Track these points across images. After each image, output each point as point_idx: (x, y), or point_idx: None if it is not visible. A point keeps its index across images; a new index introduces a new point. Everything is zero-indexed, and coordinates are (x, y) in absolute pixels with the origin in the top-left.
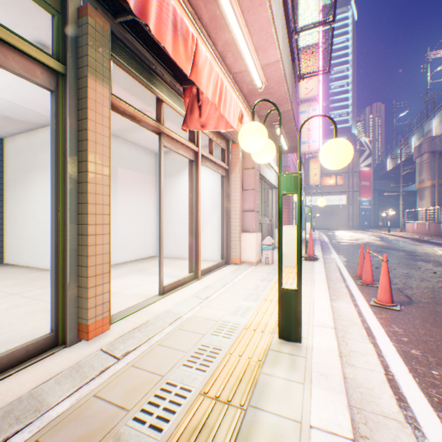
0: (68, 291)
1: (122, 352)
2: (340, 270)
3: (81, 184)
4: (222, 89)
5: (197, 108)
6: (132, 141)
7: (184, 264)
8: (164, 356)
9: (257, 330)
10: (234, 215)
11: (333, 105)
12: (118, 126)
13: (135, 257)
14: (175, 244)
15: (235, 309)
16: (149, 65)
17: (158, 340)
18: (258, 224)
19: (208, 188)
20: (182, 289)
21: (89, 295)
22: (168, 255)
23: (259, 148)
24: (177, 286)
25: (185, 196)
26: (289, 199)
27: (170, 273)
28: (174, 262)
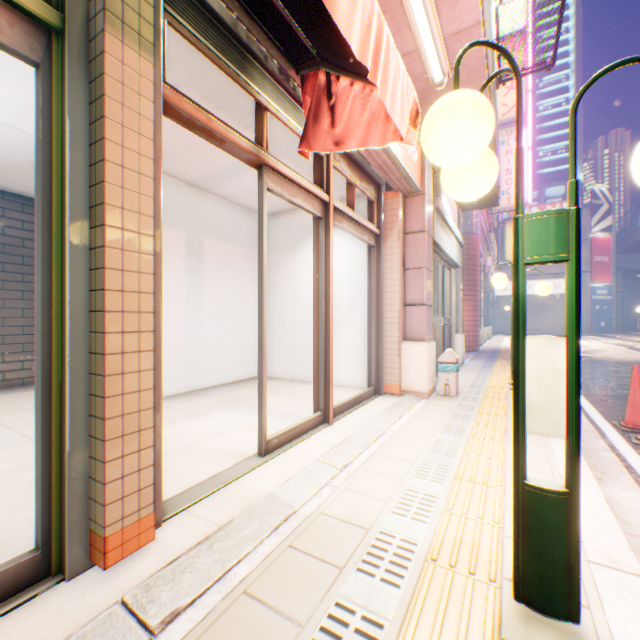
0: (66, 466)
1: (163, 613)
2: (585, 410)
3: (94, 252)
4: (381, 39)
5: (327, 111)
6: (225, 197)
7: (306, 393)
8: (250, 636)
9: (458, 567)
10: (389, 312)
11: (543, 136)
12: (201, 170)
13: (231, 379)
14: (292, 358)
15: (402, 500)
16: (239, 37)
17: (244, 579)
18: (431, 327)
19: (346, 268)
20: (301, 442)
21: (107, 476)
22: (282, 376)
23: (473, 151)
24: (292, 438)
25: (308, 281)
26: (474, 286)
27: (283, 409)
28: (290, 387)
